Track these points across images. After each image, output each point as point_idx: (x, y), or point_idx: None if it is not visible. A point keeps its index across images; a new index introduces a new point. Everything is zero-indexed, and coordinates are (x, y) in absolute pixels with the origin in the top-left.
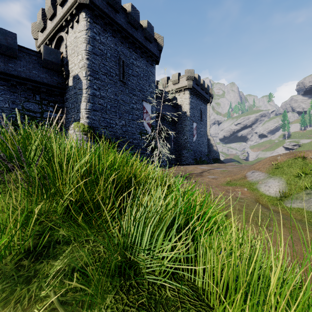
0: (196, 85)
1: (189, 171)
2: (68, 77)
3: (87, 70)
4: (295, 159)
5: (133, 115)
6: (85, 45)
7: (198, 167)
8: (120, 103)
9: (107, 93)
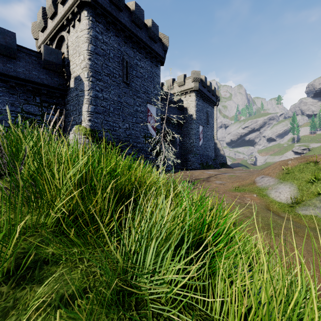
0: (202, 86)
1: (195, 176)
2: (69, 78)
3: (89, 71)
4: (306, 164)
5: (137, 118)
6: (87, 44)
7: (205, 172)
8: (123, 105)
9: (110, 95)
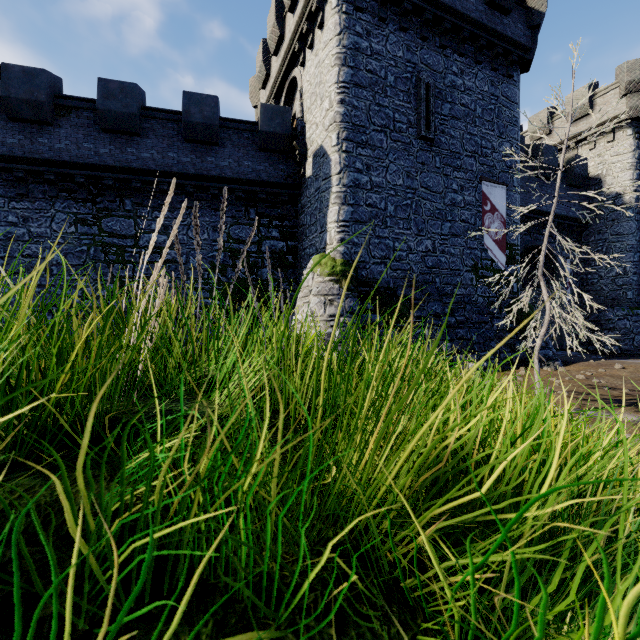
0: None
1: None
2: (305, 159)
3: (341, 129)
4: None
5: (454, 223)
6: (336, 70)
7: None
8: (419, 196)
9: (387, 175)
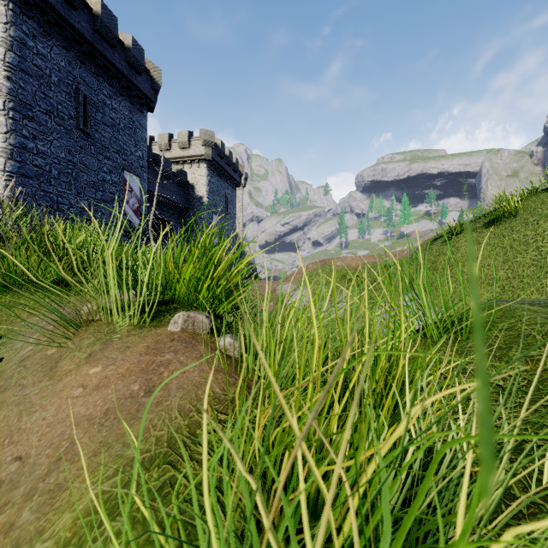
0: (218, 156)
1: None
2: None
3: (7, 99)
4: (324, 267)
5: (105, 193)
6: (3, 51)
7: None
8: (78, 169)
9: (52, 147)
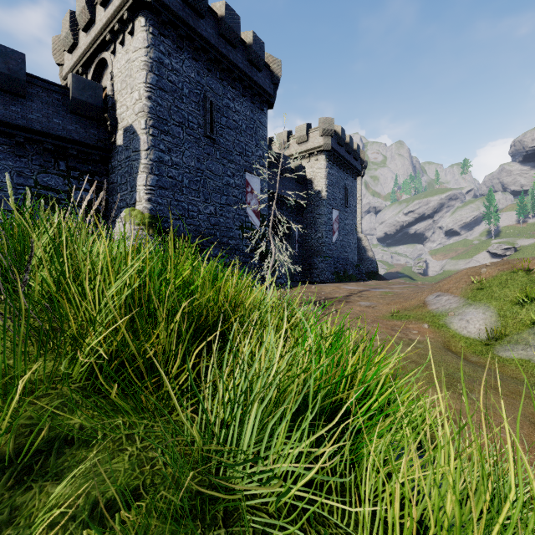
0: (337, 144)
1: (326, 293)
2: (115, 130)
3: (148, 117)
4: (512, 273)
5: (228, 197)
6: (145, 73)
7: (342, 288)
8: (205, 176)
9: (183, 158)
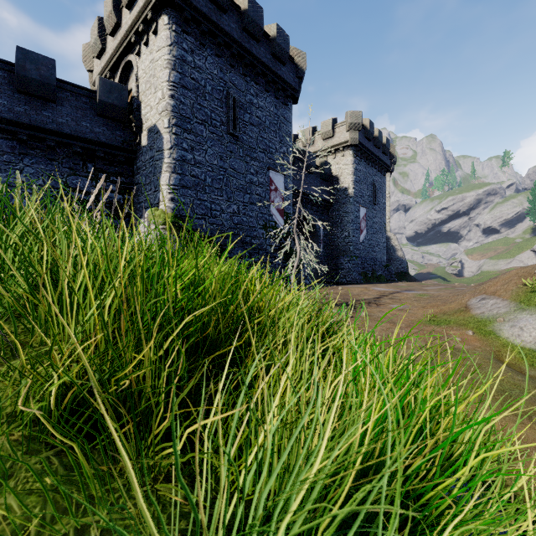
0: (365, 138)
1: (354, 295)
2: (140, 131)
3: (171, 116)
4: None
5: (252, 195)
6: (168, 72)
7: (371, 289)
8: (228, 174)
9: (206, 156)
